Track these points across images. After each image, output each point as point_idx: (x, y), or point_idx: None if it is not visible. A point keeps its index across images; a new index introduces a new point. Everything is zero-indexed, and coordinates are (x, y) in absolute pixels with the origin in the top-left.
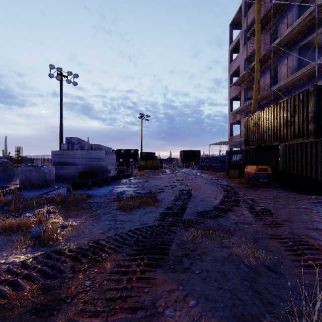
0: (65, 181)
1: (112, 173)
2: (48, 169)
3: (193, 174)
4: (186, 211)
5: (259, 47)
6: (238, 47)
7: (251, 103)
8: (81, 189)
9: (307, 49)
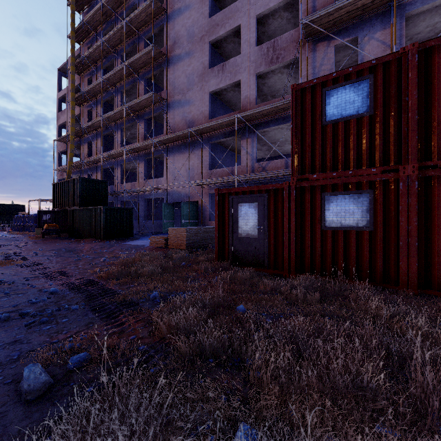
0: None
1: None
2: None
3: None
4: None
5: (74, 121)
6: None
7: (72, 167)
8: None
9: (111, 137)
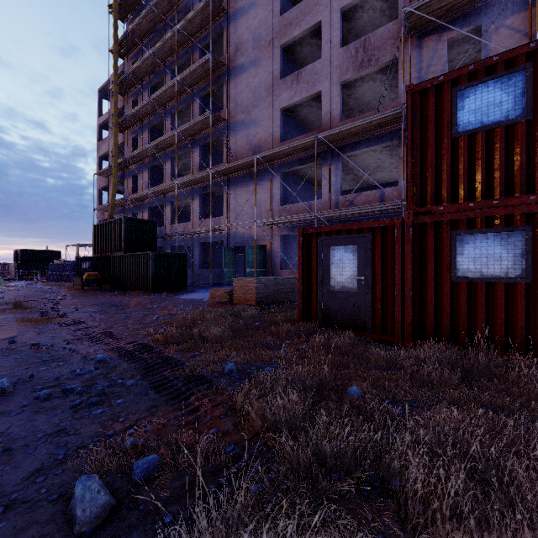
0: None
1: None
2: None
3: None
4: None
5: (117, 151)
6: None
7: (115, 205)
8: None
9: (160, 169)
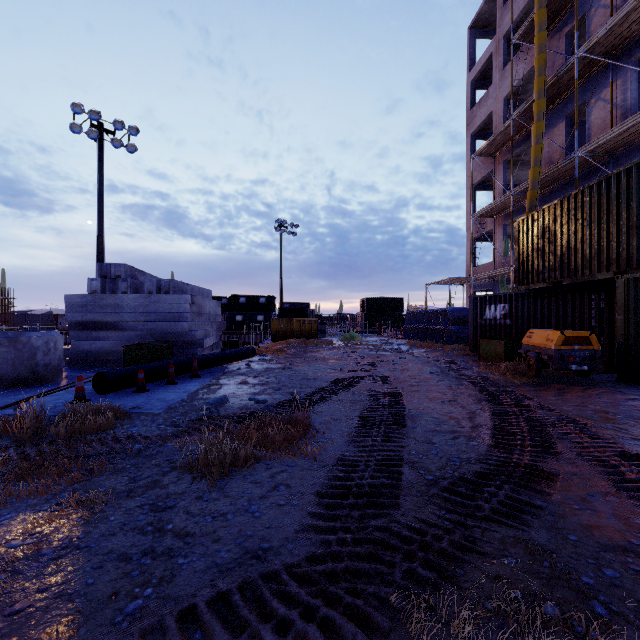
0: (97, 366)
1: (210, 347)
2: (41, 339)
3: (394, 349)
4: (403, 479)
5: (544, 61)
6: (488, 75)
7: (522, 192)
8: (121, 390)
9: None
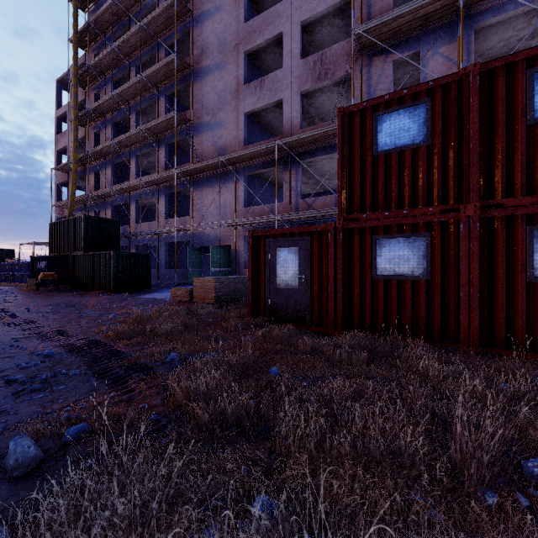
0: None
1: None
2: None
3: None
4: None
5: (77, 146)
6: None
7: (75, 202)
8: None
9: (124, 166)
